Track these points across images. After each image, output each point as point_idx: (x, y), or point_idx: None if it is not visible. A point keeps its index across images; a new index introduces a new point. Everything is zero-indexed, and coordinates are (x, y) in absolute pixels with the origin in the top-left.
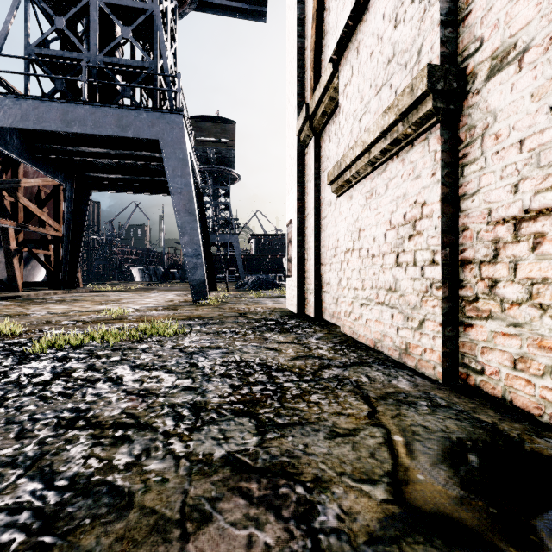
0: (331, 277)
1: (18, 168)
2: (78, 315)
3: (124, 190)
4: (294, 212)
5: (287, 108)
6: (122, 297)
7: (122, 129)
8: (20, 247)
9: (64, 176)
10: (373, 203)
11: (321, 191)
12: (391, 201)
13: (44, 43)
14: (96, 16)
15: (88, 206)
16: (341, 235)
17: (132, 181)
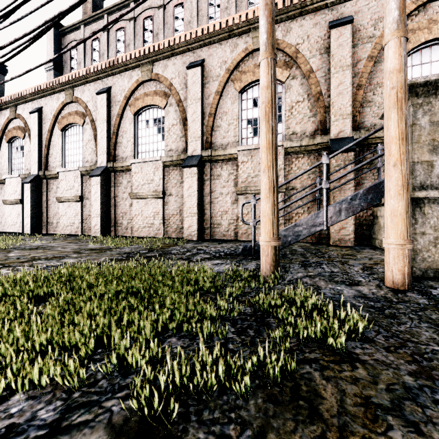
0: (2, 221)
1: None
2: None
3: None
4: None
5: None
6: None
7: None
8: None
9: None
10: (13, 209)
11: None
12: (16, 210)
13: None
14: None
15: None
16: (6, 212)
17: None
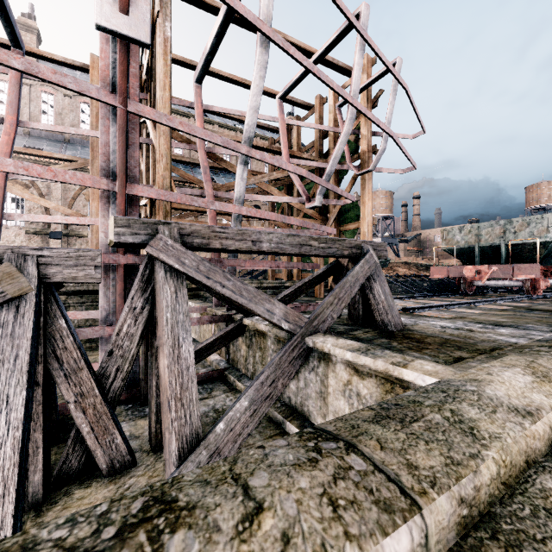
0: None
1: None
2: None
3: None
4: None
5: None
6: None
7: None
8: None
9: None
10: None
11: None
12: None
13: None
14: None
15: None
16: None
17: None
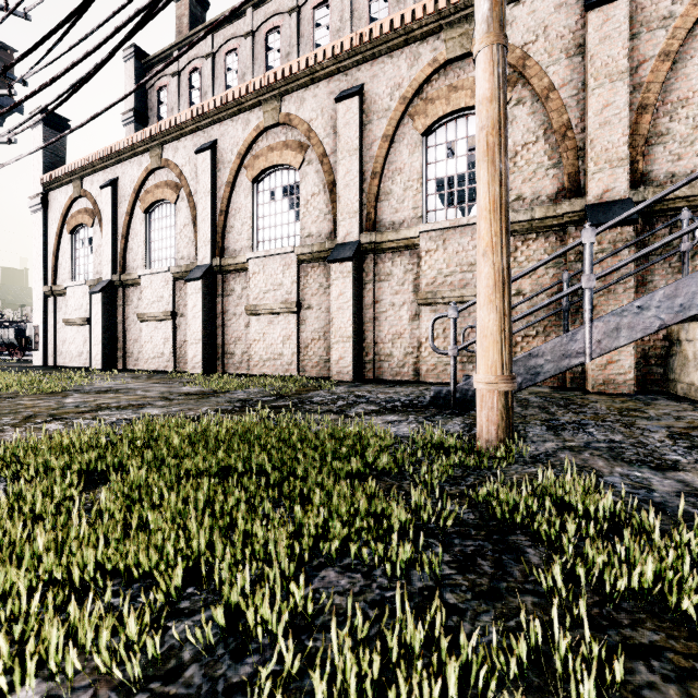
0: (63, 350)
1: None
2: None
3: None
4: (41, 323)
5: (34, 270)
6: None
7: None
8: None
9: None
10: (78, 333)
11: (58, 318)
12: (82, 334)
13: None
14: None
15: None
16: (68, 338)
17: None
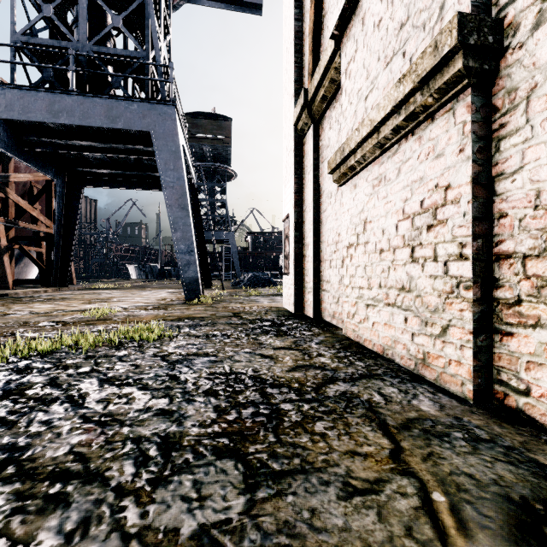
0: (331, 274)
1: (9, 163)
2: (61, 315)
3: (117, 185)
4: (291, 206)
5: (284, 97)
6: (114, 295)
7: (112, 121)
8: (11, 243)
9: (54, 171)
10: (381, 190)
11: (320, 182)
12: (404, 187)
13: (32, 32)
14: (85, 4)
15: (80, 202)
16: (343, 228)
17: (125, 176)
